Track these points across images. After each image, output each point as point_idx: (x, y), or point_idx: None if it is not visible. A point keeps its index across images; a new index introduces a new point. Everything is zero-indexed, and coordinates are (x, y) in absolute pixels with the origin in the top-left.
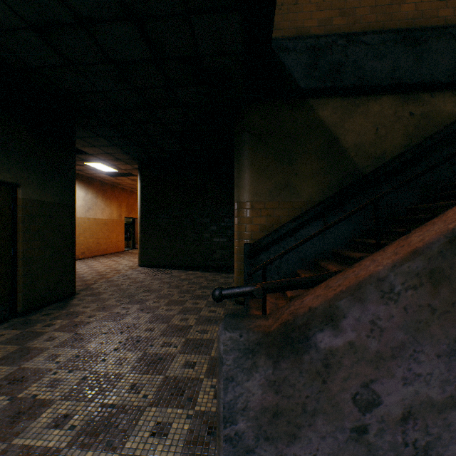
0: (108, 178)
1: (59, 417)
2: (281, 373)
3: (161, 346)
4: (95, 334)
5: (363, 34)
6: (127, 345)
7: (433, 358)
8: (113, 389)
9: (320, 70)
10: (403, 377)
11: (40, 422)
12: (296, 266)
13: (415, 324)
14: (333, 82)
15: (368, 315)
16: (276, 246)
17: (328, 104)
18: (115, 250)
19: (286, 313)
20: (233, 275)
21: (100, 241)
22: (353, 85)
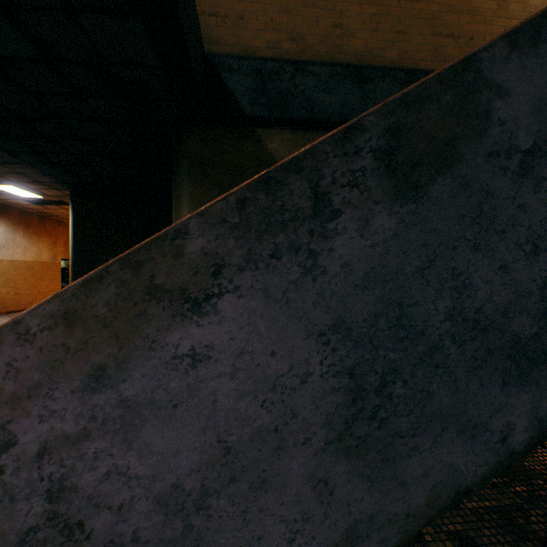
0: (32, 206)
1: None
2: None
3: None
4: None
5: (312, 64)
6: None
7: (69, 394)
8: None
9: (267, 97)
10: (40, 415)
11: None
12: None
13: (52, 363)
14: (281, 112)
15: (5, 357)
16: None
17: (277, 136)
18: None
19: None
20: None
21: (21, 291)
22: (301, 118)
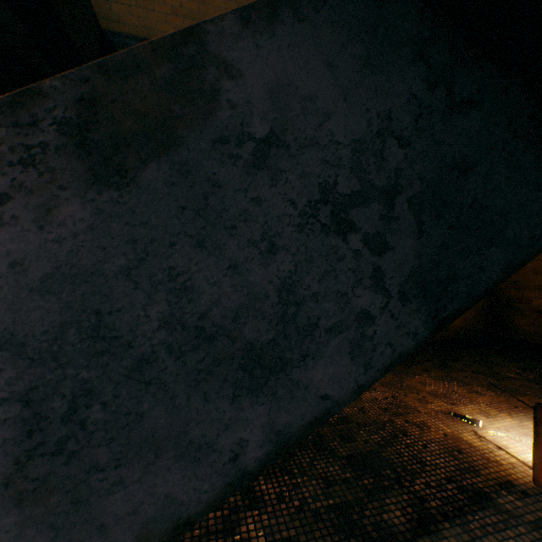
0: None
1: None
2: None
3: None
4: None
5: None
6: None
7: None
8: None
9: None
10: None
11: None
12: None
13: None
14: None
15: None
16: None
17: None
18: None
19: None
20: None
21: None
22: None
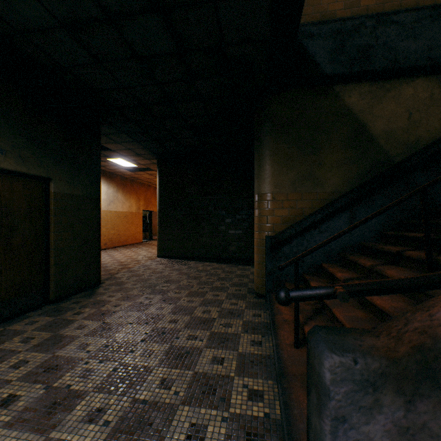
0: (128, 173)
1: (93, 411)
2: (418, 418)
3: (186, 339)
4: (122, 324)
5: (395, 13)
6: (153, 336)
7: None
8: (144, 383)
9: (346, 54)
10: None
11: (75, 415)
12: (320, 259)
13: None
14: (360, 66)
15: None
16: (299, 239)
17: (354, 90)
18: (134, 241)
19: (409, 330)
20: (249, 267)
21: (121, 232)
22: (383, 68)
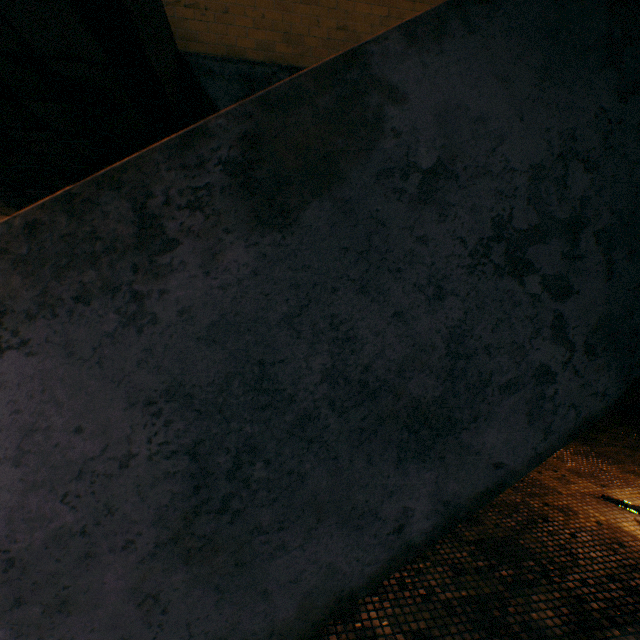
0: None
1: None
2: None
3: None
4: None
5: None
6: None
7: None
8: None
9: None
10: None
11: None
12: None
13: None
14: None
15: None
16: None
17: None
18: None
19: None
20: None
21: None
22: None
